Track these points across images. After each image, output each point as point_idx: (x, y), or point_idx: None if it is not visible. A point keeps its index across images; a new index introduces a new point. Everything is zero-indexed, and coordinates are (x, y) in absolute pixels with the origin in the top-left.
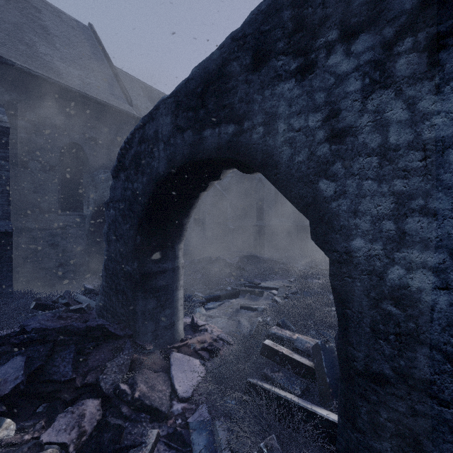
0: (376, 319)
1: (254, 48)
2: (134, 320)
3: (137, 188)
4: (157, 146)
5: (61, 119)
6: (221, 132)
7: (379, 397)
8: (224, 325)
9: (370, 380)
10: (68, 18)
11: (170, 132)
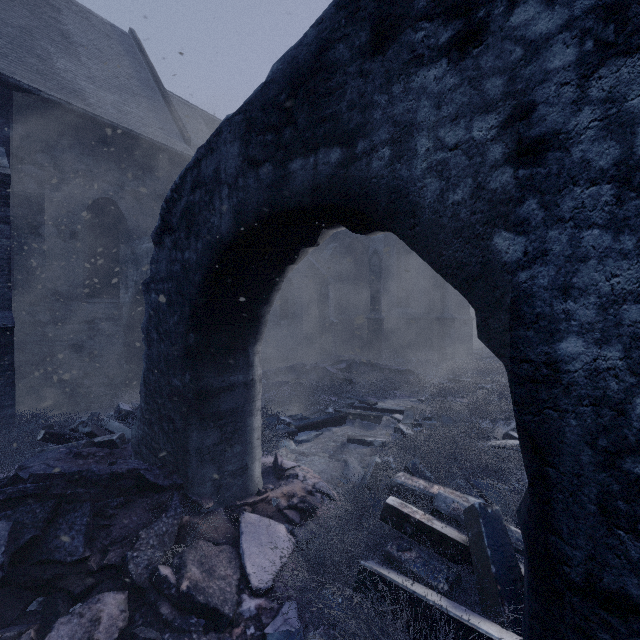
0: (610, 490)
1: (374, 16)
2: (186, 462)
3: (189, 259)
4: (218, 192)
5: (87, 164)
6: (318, 161)
7: (615, 637)
8: (323, 468)
9: (598, 603)
10: (100, 22)
11: (239, 168)
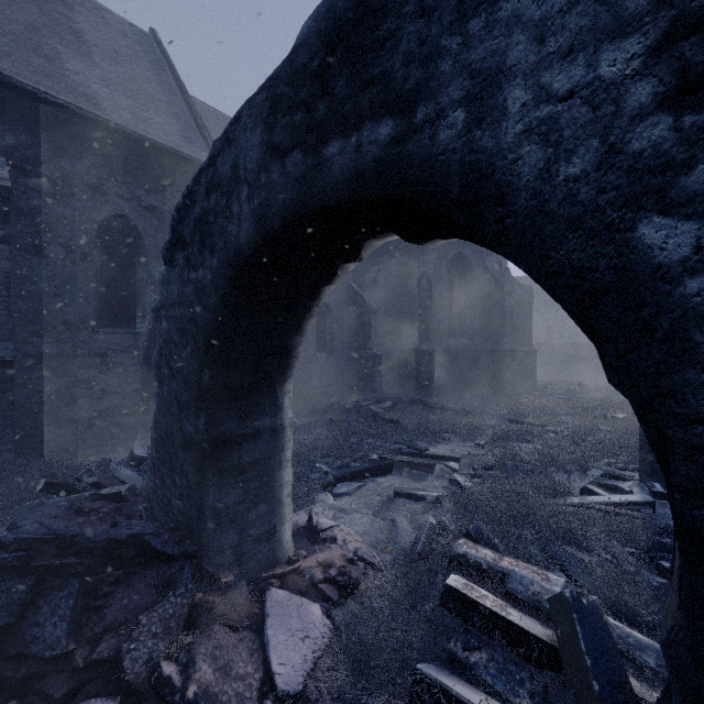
0: None
1: None
2: (200, 525)
3: (203, 279)
4: (237, 193)
5: (99, 176)
6: (362, 140)
7: None
8: (366, 529)
9: None
10: (116, 20)
11: (260, 160)
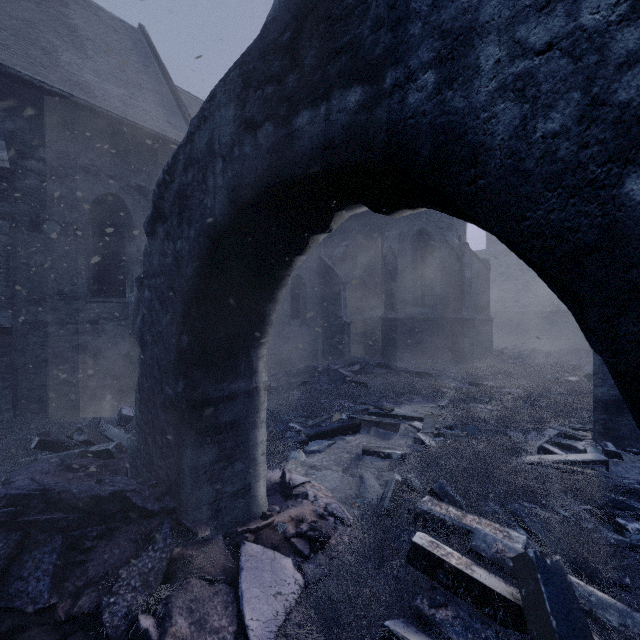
0: None
1: None
2: (179, 483)
3: (181, 250)
4: (212, 167)
5: (91, 158)
6: (331, 109)
7: None
8: (336, 485)
9: None
10: (108, 17)
11: (234, 134)
